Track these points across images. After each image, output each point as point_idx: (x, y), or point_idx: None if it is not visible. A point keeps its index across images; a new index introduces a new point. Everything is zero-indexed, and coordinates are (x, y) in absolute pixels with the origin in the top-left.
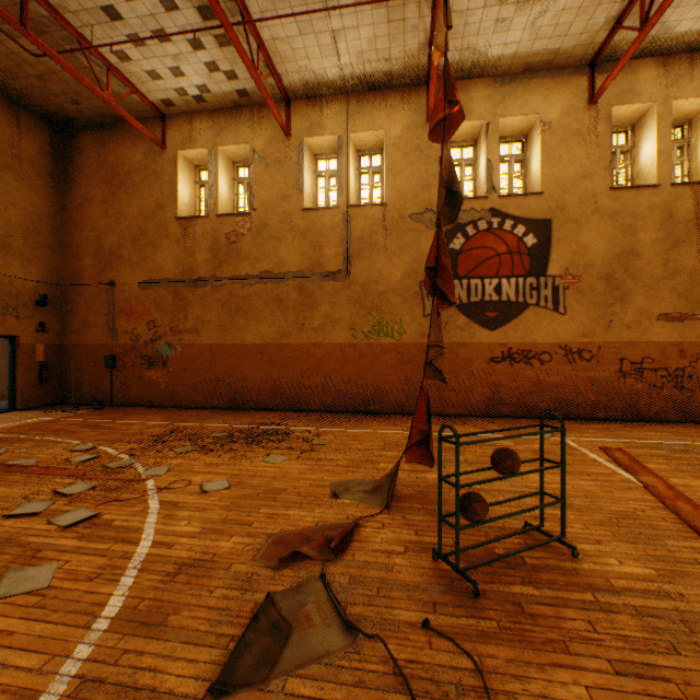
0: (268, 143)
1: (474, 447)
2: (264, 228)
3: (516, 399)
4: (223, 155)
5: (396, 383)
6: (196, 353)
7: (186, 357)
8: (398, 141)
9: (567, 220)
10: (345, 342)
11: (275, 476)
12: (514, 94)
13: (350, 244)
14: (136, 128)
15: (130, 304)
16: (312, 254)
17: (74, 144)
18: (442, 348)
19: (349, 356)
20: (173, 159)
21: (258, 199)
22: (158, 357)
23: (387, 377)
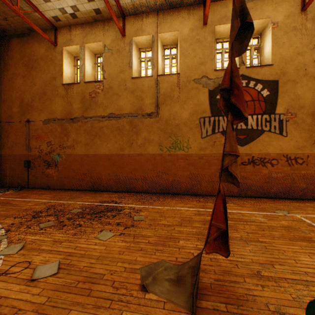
0: (112, 41)
1: (242, 224)
2: (110, 88)
3: (257, 187)
4: (88, 49)
5: (185, 176)
6: (73, 159)
7: (67, 161)
8: (186, 37)
9: (287, 80)
10: (156, 153)
11: (99, 256)
12: (255, 7)
13: (159, 97)
14: (41, 35)
15: (38, 132)
16: (137, 103)
17: (8, 45)
18: (237, 156)
19: (158, 161)
20: (60, 51)
21: (107, 73)
22: (52, 161)
23: (180, 173)
